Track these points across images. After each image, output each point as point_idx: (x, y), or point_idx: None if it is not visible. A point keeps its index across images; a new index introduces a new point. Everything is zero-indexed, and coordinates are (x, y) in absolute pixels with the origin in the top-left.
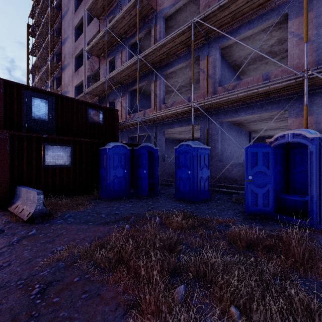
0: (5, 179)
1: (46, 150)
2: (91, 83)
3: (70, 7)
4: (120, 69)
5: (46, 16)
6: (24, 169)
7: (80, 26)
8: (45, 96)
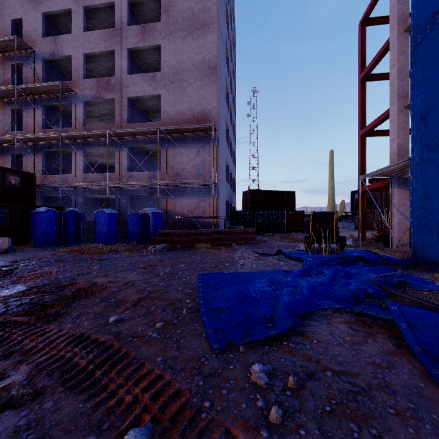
0: None
1: None
2: None
3: None
4: (38, 136)
5: None
6: None
7: None
8: None
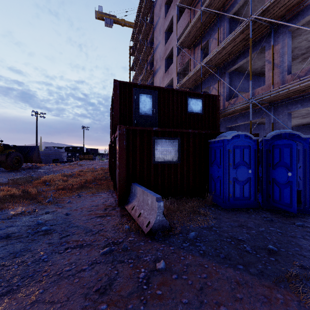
0: (122, 175)
1: (155, 144)
2: (180, 79)
3: (161, 15)
4: (221, 46)
5: (142, 33)
6: (137, 165)
7: (169, 28)
8: (149, 91)
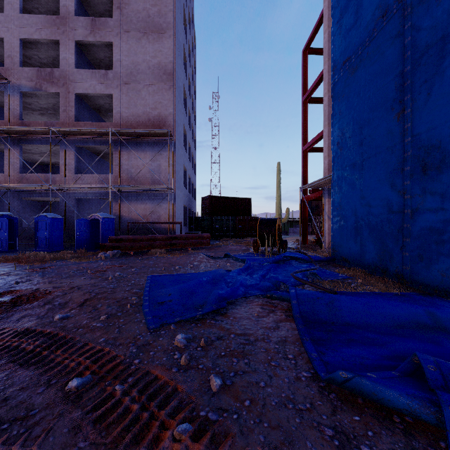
0: None
1: None
2: None
3: None
4: None
5: None
6: None
7: None
8: None
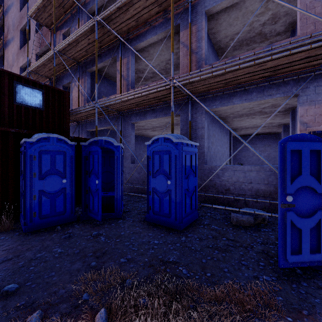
0: None
1: None
2: None
3: None
4: (72, 37)
5: None
6: None
7: None
8: None
